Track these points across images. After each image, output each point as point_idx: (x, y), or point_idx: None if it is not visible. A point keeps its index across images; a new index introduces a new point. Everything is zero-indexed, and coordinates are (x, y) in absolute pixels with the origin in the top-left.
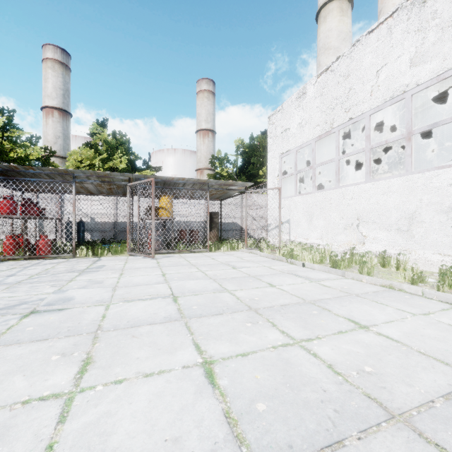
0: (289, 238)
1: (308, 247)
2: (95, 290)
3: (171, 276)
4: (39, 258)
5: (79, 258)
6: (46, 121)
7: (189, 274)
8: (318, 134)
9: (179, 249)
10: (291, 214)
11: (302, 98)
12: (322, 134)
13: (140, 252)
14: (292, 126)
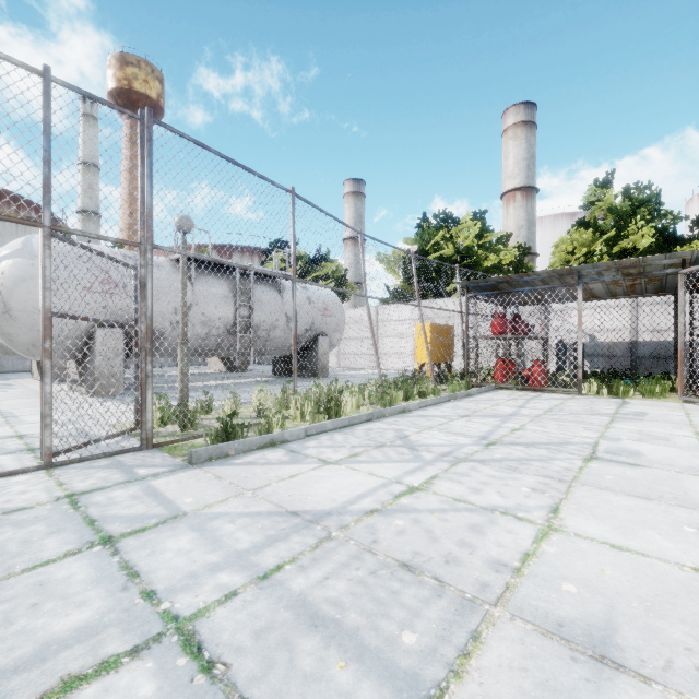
0: None
1: None
2: (669, 449)
3: None
4: (532, 390)
5: (587, 395)
6: (507, 211)
7: None
8: None
9: None
10: None
11: None
12: None
13: None
14: None
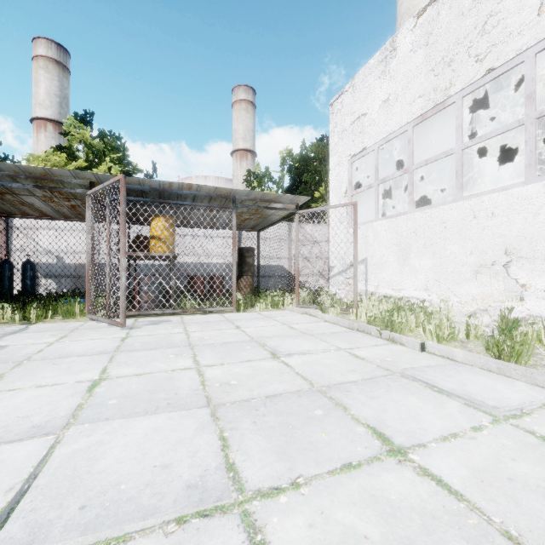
0: (366, 288)
1: (405, 304)
2: None
3: (108, 390)
4: None
5: None
6: (38, 137)
7: (162, 380)
8: (420, 112)
9: (184, 307)
10: (369, 250)
11: (389, 59)
12: (427, 111)
13: (111, 313)
14: (370, 109)
